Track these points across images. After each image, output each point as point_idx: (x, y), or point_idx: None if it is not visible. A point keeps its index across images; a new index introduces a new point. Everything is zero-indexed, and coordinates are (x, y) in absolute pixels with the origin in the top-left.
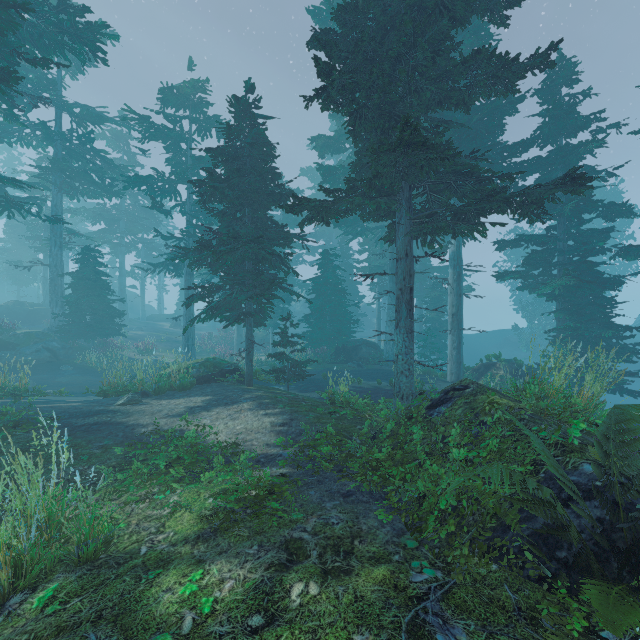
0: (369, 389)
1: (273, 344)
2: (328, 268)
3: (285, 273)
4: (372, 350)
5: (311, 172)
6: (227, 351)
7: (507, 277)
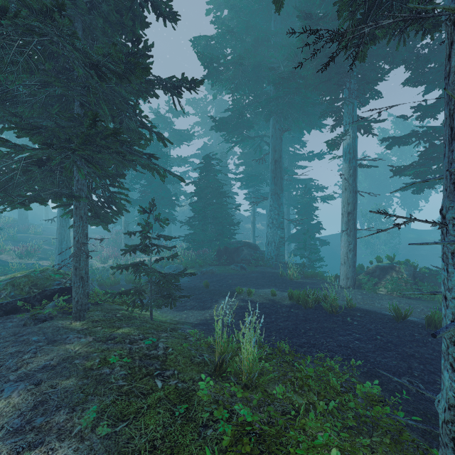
0: (264, 305)
1: (122, 250)
2: (210, 172)
3: (146, 141)
4: (253, 251)
5: (195, 103)
6: (113, 253)
7: (409, 171)
